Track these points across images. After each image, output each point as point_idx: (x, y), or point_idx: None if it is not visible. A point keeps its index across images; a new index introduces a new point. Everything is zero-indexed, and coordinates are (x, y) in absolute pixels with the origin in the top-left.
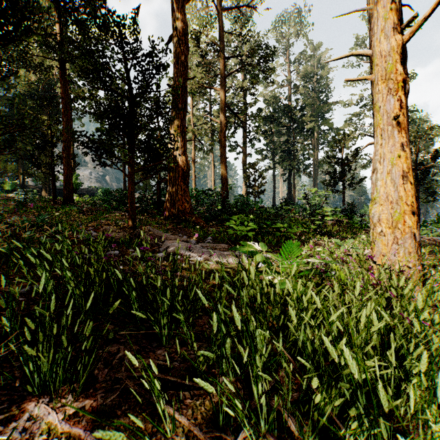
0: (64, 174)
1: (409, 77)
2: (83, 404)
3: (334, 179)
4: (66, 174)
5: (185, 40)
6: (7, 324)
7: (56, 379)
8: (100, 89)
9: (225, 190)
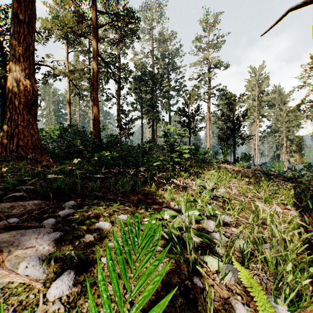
0: None
1: (225, 66)
2: None
3: (184, 126)
4: None
5: None
6: None
7: None
8: None
9: (98, 129)
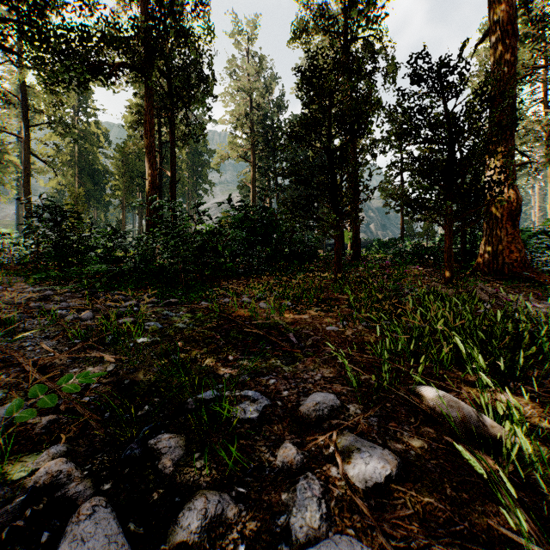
0: (353, 230)
1: None
2: (545, 390)
3: None
4: (354, 231)
5: (513, 30)
6: (482, 336)
7: (514, 374)
8: (413, 144)
9: None
